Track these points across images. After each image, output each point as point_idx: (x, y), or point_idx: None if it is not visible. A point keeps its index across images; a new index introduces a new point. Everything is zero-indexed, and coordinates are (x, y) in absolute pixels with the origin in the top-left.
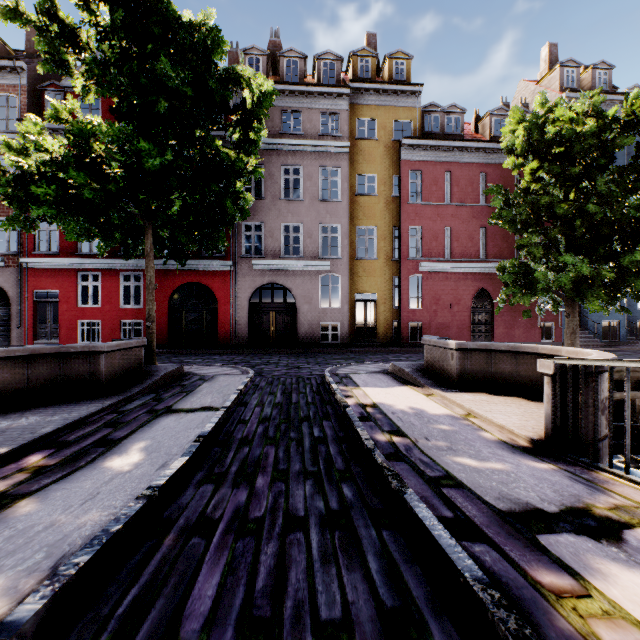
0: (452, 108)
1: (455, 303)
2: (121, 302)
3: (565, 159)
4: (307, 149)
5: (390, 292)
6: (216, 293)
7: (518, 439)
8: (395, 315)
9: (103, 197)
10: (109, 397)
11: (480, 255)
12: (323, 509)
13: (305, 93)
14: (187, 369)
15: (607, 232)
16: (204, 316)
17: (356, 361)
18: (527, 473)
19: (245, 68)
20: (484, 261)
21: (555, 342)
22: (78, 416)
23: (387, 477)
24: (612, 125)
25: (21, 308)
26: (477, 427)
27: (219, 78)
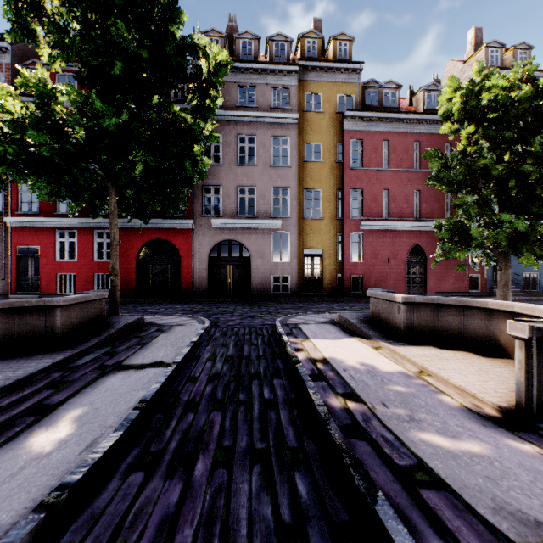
0: (389, 84)
1: (392, 257)
2: (94, 257)
3: (500, 124)
4: (260, 120)
5: (334, 248)
6: (179, 249)
7: (482, 405)
8: (339, 268)
9: (62, 156)
10: (63, 351)
11: (414, 215)
12: (271, 521)
13: (258, 70)
14: (148, 319)
15: (541, 191)
16: (169, 269)
17: (304, 310)
18: (513, 461)
19: (201, 37)
20: (418, 220)
21: (481, 292)
22: (22, 375)
23: (348, 467)
24: (542, 92)
25: (5, 262)
26: (434, 388)
27: (176, 45)
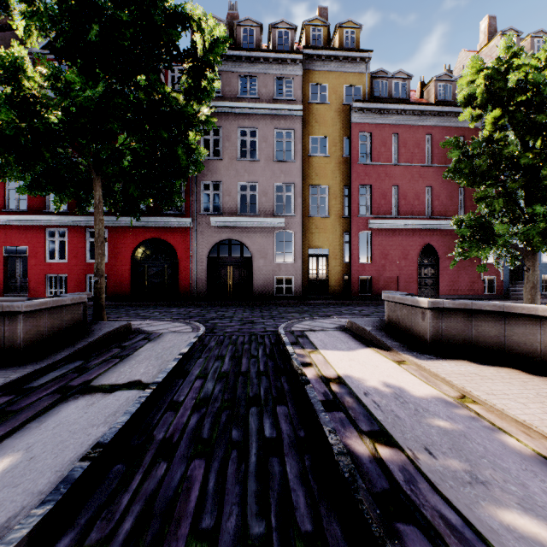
0: (399, 74)
1: (402, 258)
2: (86, 257)
3: (529, 107)
4: (262, 112)
5: (341, 247)
6: (176, 248)
7: None
8: (346, 269)
9: (29, 136)
10: (23, 367)
11: (426, 212)
12: None
13: (261, 59)
14: (137, 325)
15: None
16: (165, 270)
17: (310, 315)
18: None
19: (194, 7)
20: (430, 218)
21: (497, 295)
22: None
23: None
24: None
25: None
26: (489, 424)
27: (165, 14)
